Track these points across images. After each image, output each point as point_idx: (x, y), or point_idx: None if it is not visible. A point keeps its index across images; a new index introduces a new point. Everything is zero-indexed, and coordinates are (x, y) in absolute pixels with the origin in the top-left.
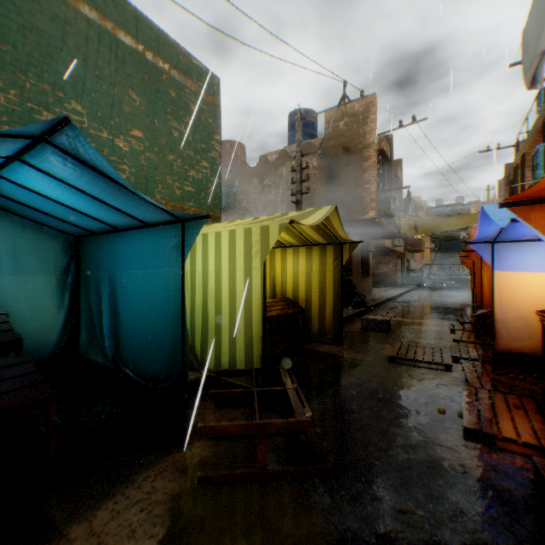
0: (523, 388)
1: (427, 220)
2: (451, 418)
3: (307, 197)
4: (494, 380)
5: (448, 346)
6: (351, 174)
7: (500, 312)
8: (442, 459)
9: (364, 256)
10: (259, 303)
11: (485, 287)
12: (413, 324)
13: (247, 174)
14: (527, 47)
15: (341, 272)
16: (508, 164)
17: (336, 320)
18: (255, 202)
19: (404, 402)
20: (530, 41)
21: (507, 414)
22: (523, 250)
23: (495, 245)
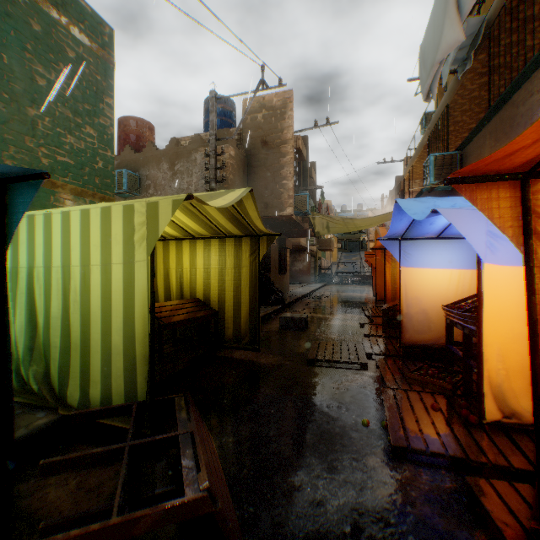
0: (435, 385)
1: (337, 221)
2: (376, 430)
3: (224, 188)
4: (409, 378)
5: (360, 341)
6: (269, 169)
7: (407, 307)
8: (376, 496)
9: (282, 254)
10: (145, 310)
11: (389, 282)
12: (327, 319)
13: (155, 157)
14: (425, 60)
15: (258, 267)
16: (399, 177)
17: (253, 322)
18: (165, 189)
19: (327, 416)
20: (428, 54)
21: (428, 418)
22: (425, 248)
23: (402, 242)
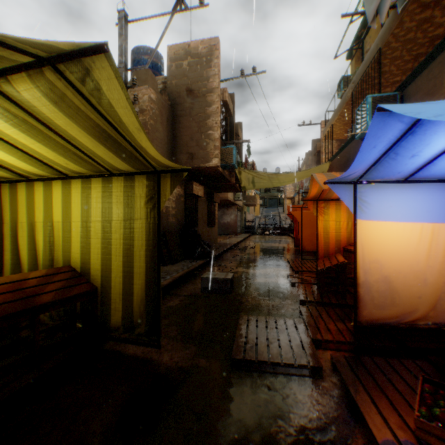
0: None
1: (262, 176)
2: None
3: None
4: (417, 425)
5: (296, 309)
6: (194, 119)
7: (364, 273)
8: None
9: (210, 207)
10: None
11: (321, 237)
12: (255, 275)
13: None
14: None
15: (157, 220)
16: (315, 140)
17: (151, 302)
18: None
19: None
20: None
21: None
22: (387, 194)
23: (358, 187)
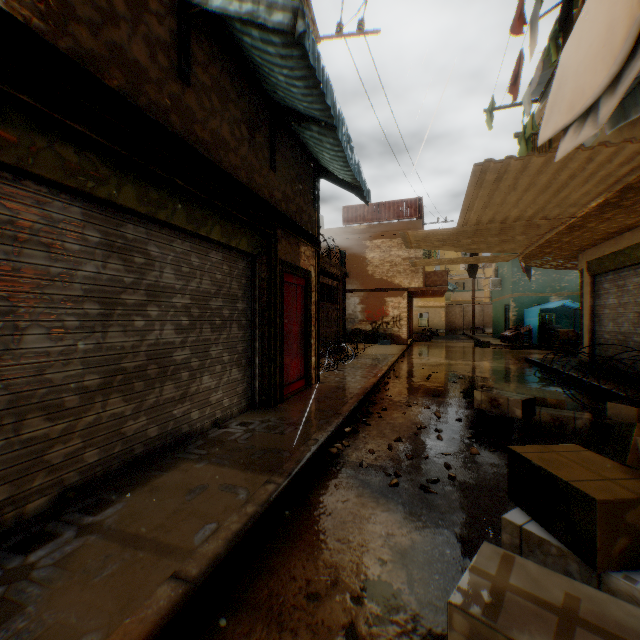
0: None
1: None
2: None
3: None
4: None
5: None
6: None
7: None
8: None
9: None
10: None
11: None
12: None
13: None
14: None
15: None
16: None
17: None
18: None
19: None
20: None
21: None
22: None
23: None
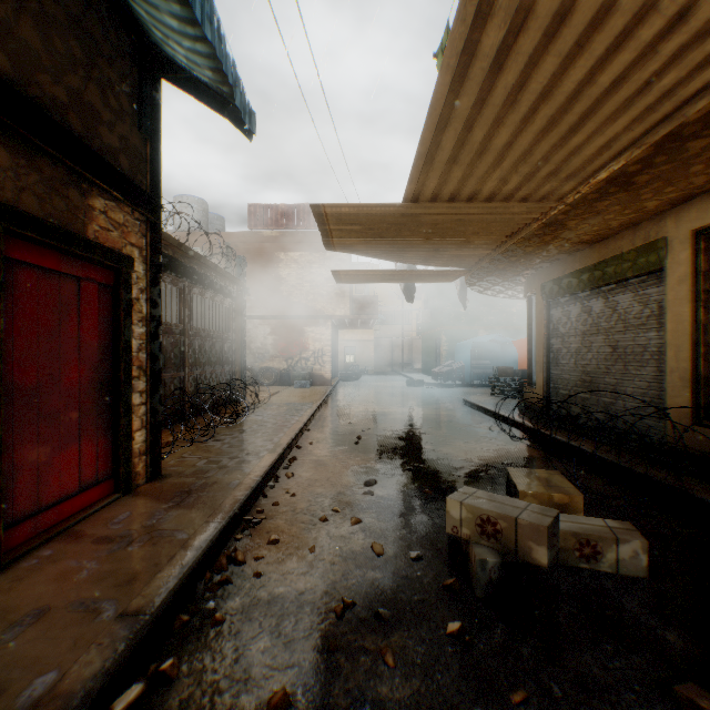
0: None
1: None
2: None
3: None
4: None
5: None
6: None
7: None
8: None
9: None
10: None
11: None
12: None
13: None
14: None
15: None
16: None
17: None
18: None
19: None
20: None
21: None
22: None
23: None
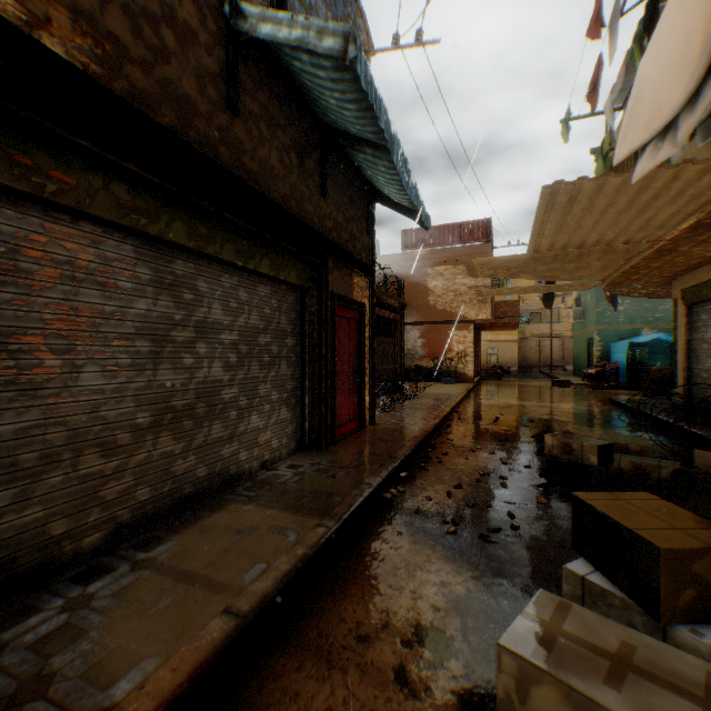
0: None
1: None
2: None
3: None
4: None
5: None
6: None
7: None
8: None
9: None
10: None
11: None
12: None
13: None
14: None
15: None
16: None
17: None
18: None
19: None
20: None
21: None
22: None
23: None
